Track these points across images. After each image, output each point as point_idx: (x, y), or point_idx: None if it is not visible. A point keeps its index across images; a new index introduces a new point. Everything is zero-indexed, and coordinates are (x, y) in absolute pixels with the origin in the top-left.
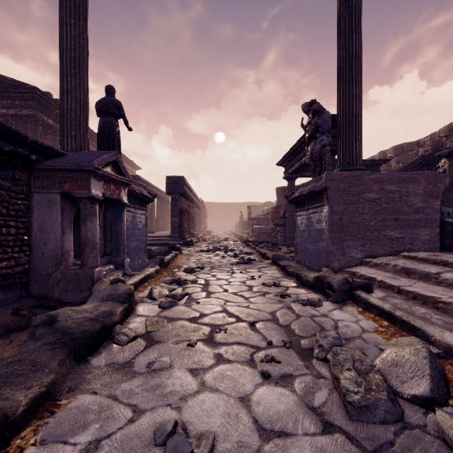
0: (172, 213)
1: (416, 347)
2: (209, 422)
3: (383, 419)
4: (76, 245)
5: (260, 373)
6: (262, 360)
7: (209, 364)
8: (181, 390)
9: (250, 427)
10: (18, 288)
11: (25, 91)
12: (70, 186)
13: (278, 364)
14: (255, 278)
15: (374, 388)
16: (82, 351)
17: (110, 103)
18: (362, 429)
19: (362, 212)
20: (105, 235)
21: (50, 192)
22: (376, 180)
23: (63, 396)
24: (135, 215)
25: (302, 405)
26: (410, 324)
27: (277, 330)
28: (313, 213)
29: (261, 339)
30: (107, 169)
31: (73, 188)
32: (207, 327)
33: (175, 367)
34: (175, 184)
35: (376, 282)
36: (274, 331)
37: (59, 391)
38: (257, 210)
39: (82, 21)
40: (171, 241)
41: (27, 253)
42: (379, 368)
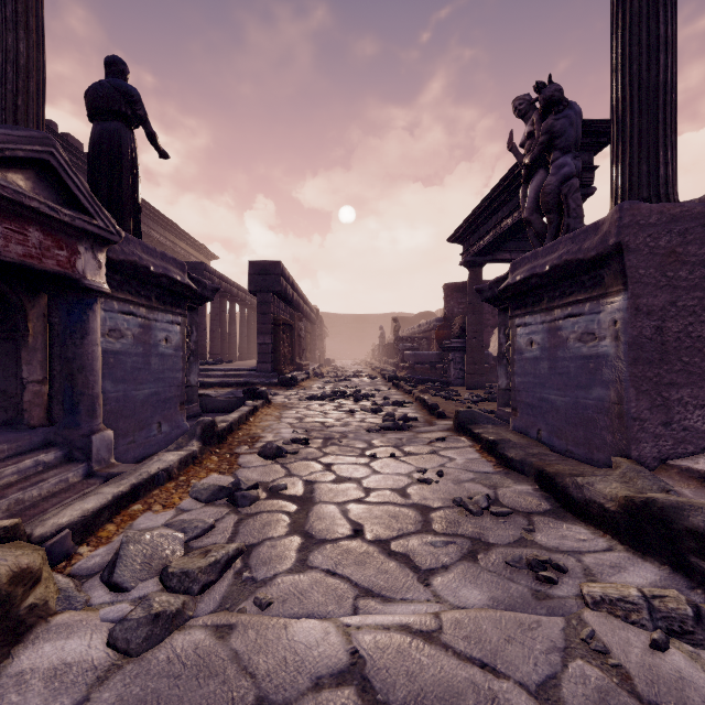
0: (260, 327)
1: None
2: None
3: None
4: None
5: None
6: None
7: None
8: None
9: None
10: None
11: None
12: None
13: None
14: (430, 479)
15: None
16: None
17: (112, 91)
18: None
19: None
20: (53, 370)
21: None
22: None
23: None
24: (151, 324)
25: None
26: None
27: None
28: (566, 317)
29: None
30: (6, 178)
31: None
32: None
33: None
34: (266, 275)
35: None
36: None
37: None
38: (409, 325)
39: None
40: (258, 378)
41: None
42: None
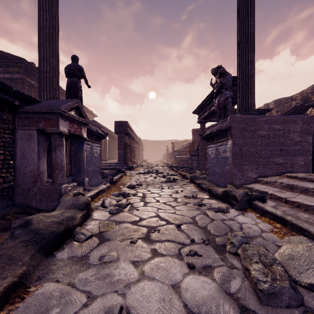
0: (119, 147)
1: (308, 245)
2: (148, 306)
3: (288, 304)
4: (49, 168)
5: (186, 264)
6: (187, 254)
7: (147, 257)
8: (125, 279)
9: (181, 311)
10: (6, 199)
11: (16, 61)
12: (44, 124)
13: (200, 257)
14: (178, 192)
15: (278, 278)
16: (49, 247)
17: (74, 68)
18: (272, 313)
19: (256, 144)
20: (71, 161)
21: (29, 129)
22: (266, 121)
23: (32, 284)
24: (92, 147)
25: (221, 292)
26: (299, 226)
27: (197, 231)
28: (220, 145)
29: (186, 237)
30: (71, 113)
31: (46, 126)
32: (144, 228)
33: (120, 260)
34: (121, 126)
35: (268, 195)
36: (195, 231)
37: (30, 279)
38: (179, 145)
39: (54, 8)
40: (118, 166)
41: (13, 174)
42: (279, 260)
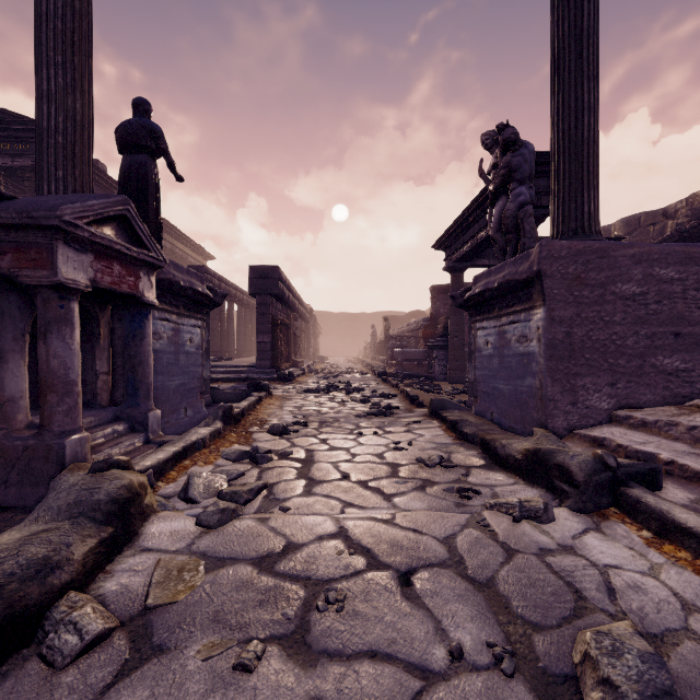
0: (259, 327)
1: None
2: None
3: None
4: None
5: None
6: None
7: None
8: None
9: None
10: None
11: (20, 128)
12: (13, 261)
13: None
14: (402, 447)
15: None
16: None
17: (140, 129)
18: None
19: (610, 321)
20: (114, 364)
21: None
22: (637, 259)
23: None
24: (180, 328)
25: None
26: None
27: (467, 602)
28: (510, 323)
29: (431, 634)
30: (102, 231)
31: (19, 266)
32: (296, 588)
33: None
34: (265, 279)
35: (659, 464)
36: (461, 605)
37: None
38: (399, 324)
39: None
40: (257, 374)
41: None
42: None
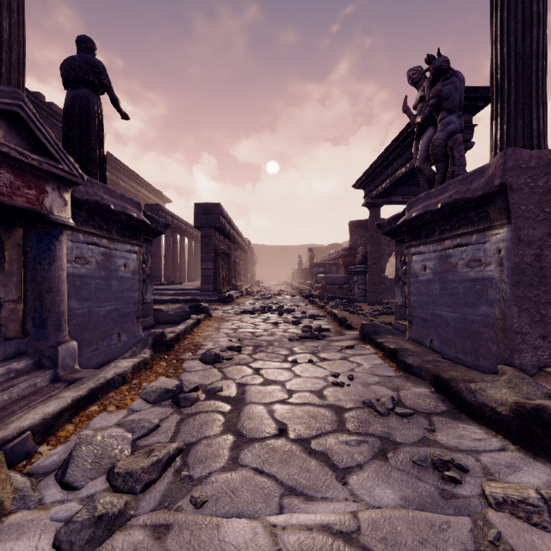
0: (203, 256)
1: None
2: None
3: None
4: None
5: None
6: None
7: None
8: None
9: None
10: None
11: None
12: None
13: None
14: (342, 382)
15: None
16: None
17: (82, 63)
18: None
19: None
20: (27, 291)
21: None
22: None
23: None
24: (112, 253)
25: None
26: None
27: None
28: (455, 246)
29: None
30: None
31: None
32: None
33: None
34: (208, 214)
35: None
36: None
37: None
38: (321, 254)
39: None
40: (202, 296)
41: None
42: None
